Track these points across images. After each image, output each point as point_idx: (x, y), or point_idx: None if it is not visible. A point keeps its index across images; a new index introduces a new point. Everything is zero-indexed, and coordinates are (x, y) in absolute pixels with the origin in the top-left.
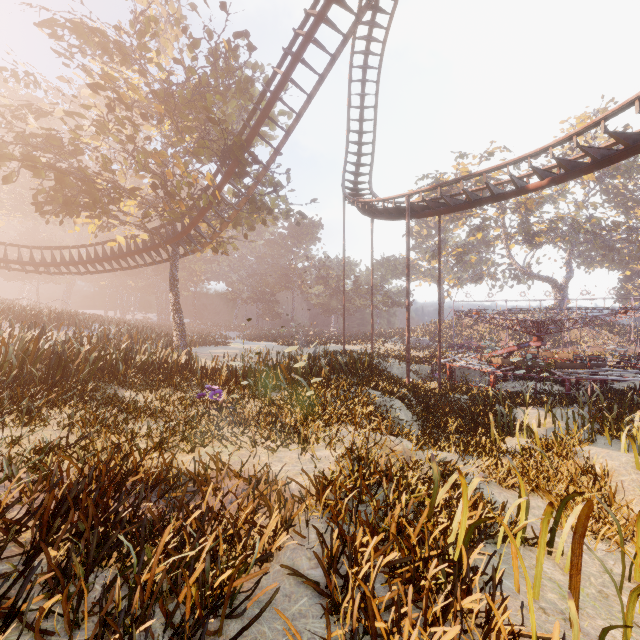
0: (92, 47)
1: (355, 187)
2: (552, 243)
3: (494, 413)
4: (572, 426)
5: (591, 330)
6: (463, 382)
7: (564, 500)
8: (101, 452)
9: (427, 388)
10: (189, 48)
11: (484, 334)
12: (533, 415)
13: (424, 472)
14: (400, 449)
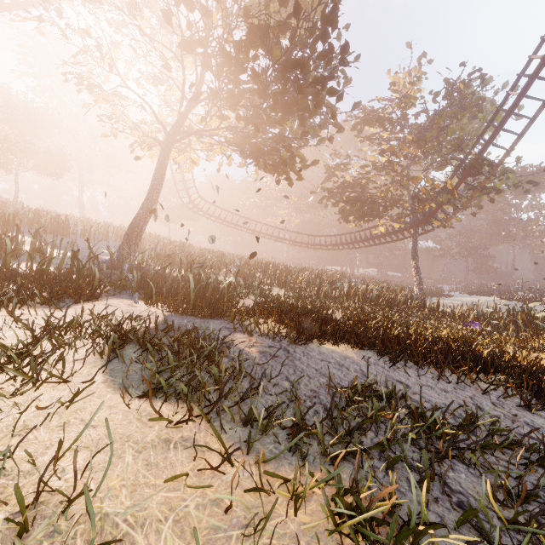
0: None
1: None
2: None
3: None
4: None
5: None
6: None
7: None
8: None
9: None
10: (433, 101)
11: None
12: None
13: None
14: None
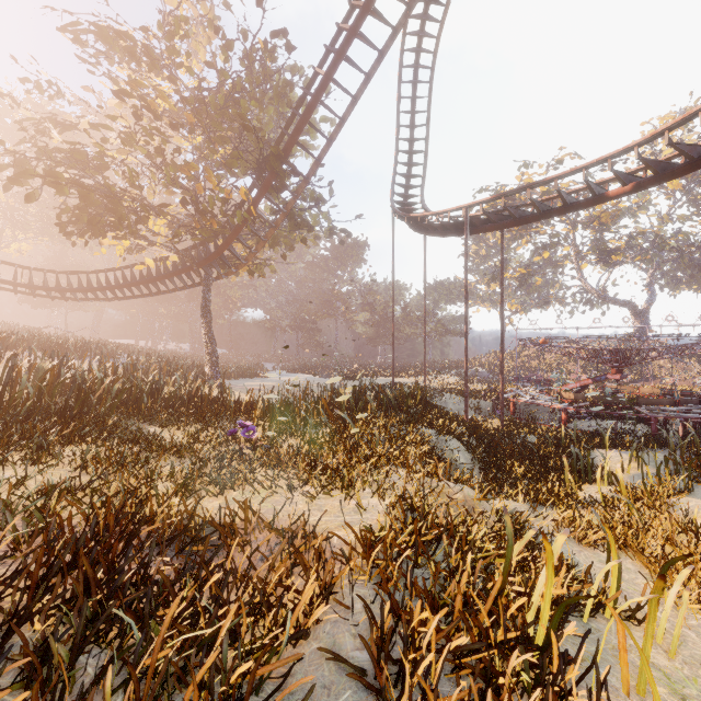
0: (119, 54)
1: (405, 201)
2: (631, 262)
3: (567, 456)
4: (662, 472)
5: (677, 361)
6: (529, 420)
7: (667, 565)
8: (116, 496)
9: (488, 426)
10: (222, 50)
11: (551, 366)
12: (614, 459)
13: (490, 526)
14: (460, 498)
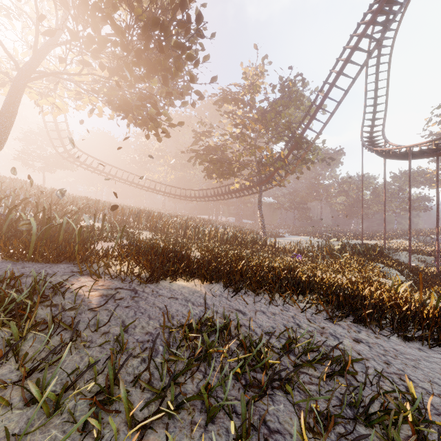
0: None
1: (371, 136)
2: None
3: None
4: None
5: None
6: None
7: None
8: None
9: (427, 271)
10: (272, 92)
11: None
12: None
13: None
14: (388, 283)
